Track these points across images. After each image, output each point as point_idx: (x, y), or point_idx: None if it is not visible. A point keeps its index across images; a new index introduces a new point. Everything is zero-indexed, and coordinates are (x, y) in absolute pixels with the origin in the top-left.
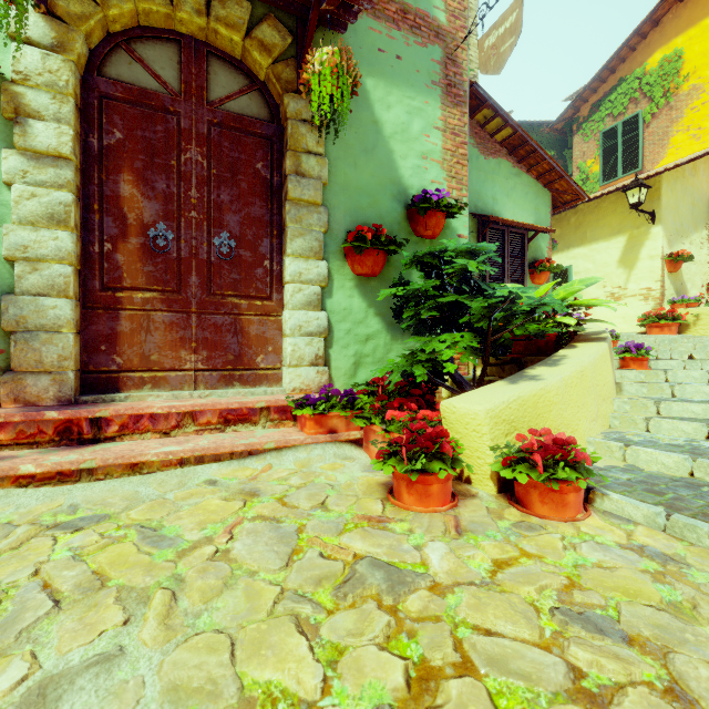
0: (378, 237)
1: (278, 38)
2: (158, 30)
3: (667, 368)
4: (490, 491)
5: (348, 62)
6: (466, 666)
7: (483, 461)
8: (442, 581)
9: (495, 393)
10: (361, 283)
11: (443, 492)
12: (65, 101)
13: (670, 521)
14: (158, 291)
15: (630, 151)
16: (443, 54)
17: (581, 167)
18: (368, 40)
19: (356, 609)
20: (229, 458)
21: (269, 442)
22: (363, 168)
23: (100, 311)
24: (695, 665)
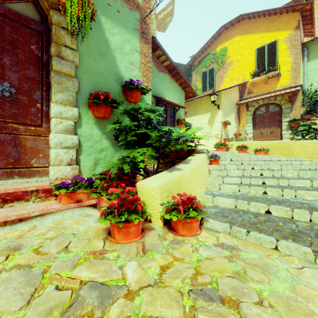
0: (107, 99)
1: None
2: None
3: (224, 164)
4: (160, 225)
5: (88, 0)
6: None
7: (157, 211)
8: (133, 288)
9: (162, 177)
10: (98, 121)
11: (137, 230)
12: None
13: (232, 229)
14: None
15: (211, 81)
16: (140, 17)
17: (195, 85)
18: None
19: None
20: (3, 225)
21: (35, 212)
22: (99, 62)
23: None
24: (250, 307)
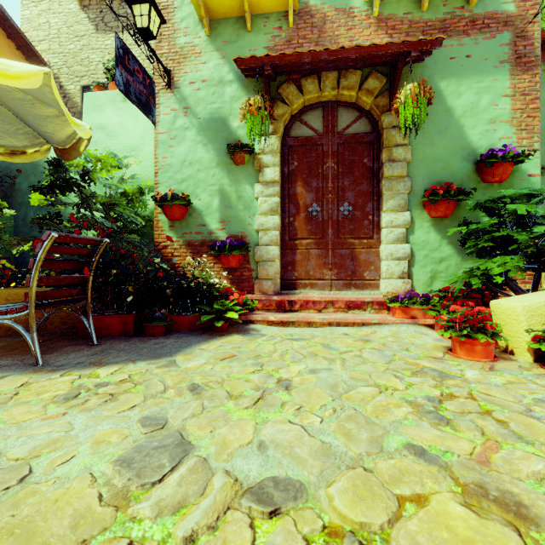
0: (449, 191)
1: (377, 83)
2: (313, 104)
3: None
4: (527, 359)
5: (424, 89)
6: (471, 398)
7: (521, 339)
8: (470, 380)
9: (536, 297)
10: (436, 222)
11: (485, 351)
12: (276, 156)
13: None
14: (313, 239)
15: None
16: (512, 36)
17: None
18: (441, 55)
19: (421, 378)
20: (352, 325)
21: (374, 319)
22: (438, 144)
23: (288, 251)
24: None
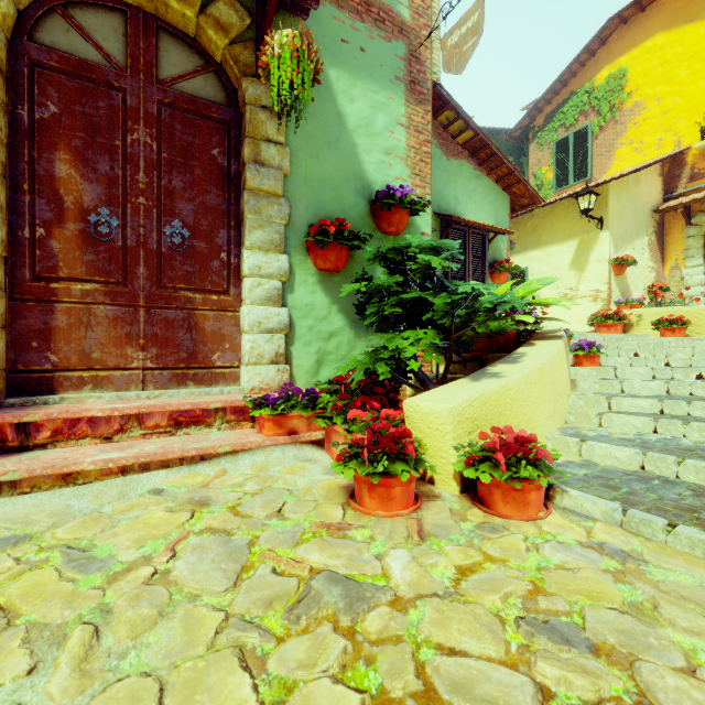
0: (341, 232)
1: (236, 17)
2: None
3: (616, 365)
4: (453, 491)
5: (309, 47)
6: (429, 695)
7: (446, 460)
8: (404, 594)
9: (458, 391)
10: (324, 278)
11: (406, 494)
12: None
13: (627, 516)
14: (101, 283)
15: (581, 160)
16: (407, 51)
17: (536, 174)
18: (331, 29)
19: (309, 634)
20: (179, 463)
21: (224, 445)
22: (326, 161)
23: (31, 304)
24: (661, 673)
